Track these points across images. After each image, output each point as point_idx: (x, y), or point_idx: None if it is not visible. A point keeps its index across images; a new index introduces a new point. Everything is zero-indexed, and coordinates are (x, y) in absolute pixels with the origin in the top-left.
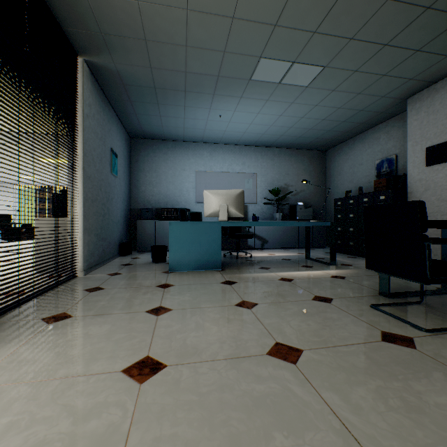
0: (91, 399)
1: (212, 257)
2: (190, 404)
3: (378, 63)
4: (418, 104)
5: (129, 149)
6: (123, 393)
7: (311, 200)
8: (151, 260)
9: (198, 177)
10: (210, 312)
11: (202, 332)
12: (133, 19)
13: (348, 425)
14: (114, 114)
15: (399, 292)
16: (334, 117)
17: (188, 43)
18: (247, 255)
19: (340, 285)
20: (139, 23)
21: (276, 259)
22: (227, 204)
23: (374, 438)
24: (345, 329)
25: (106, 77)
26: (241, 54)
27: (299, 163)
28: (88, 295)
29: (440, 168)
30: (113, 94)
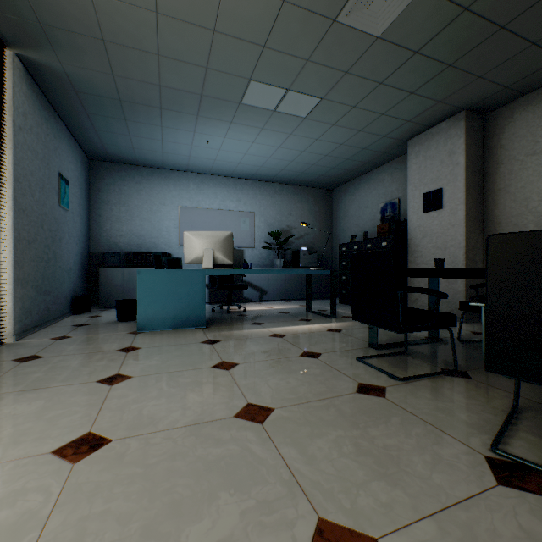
0: (4, 488)
1: (194, 312)
2: (132, 477)
3: (376, 101)
4: (417, 147)
5: (88, 174)
6: (49, 476)
7: (316, 245)
8: (116, 318)
9: (182, 214)
10: (180, 377)
11: (164, 400)
12: (85, 12)
13: (298, 475)
14: (63, 128)
15: (389, 343)
16: (337, 154)
17: (160, 52)
18: (241, 309)
19: (334, 339)
20: (93, 18)
21: (274, 313)
22: (213, 249)
23: (318, 483)
24: (324, 384)
25: (50, 80)
26: (227, 73)
27: (303, 203)
28: (17, 366)
29: (435, 215)
30: (61, 102)
